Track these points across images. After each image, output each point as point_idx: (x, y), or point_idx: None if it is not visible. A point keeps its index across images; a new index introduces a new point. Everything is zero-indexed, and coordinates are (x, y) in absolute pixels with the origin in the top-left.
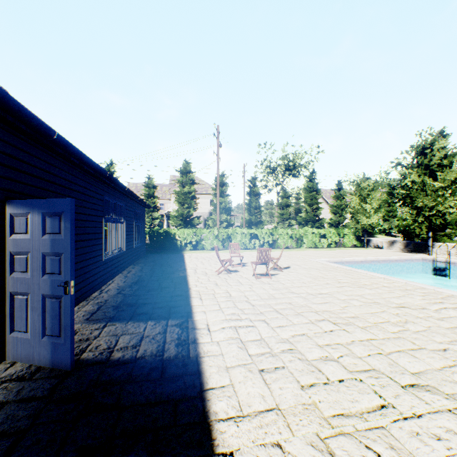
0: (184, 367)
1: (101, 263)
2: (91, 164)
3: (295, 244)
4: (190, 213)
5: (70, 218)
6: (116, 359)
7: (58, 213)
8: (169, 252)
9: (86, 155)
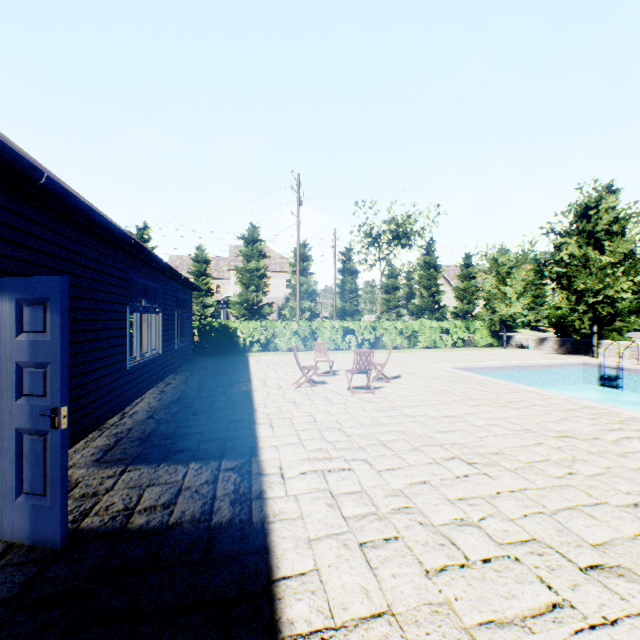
0: (243, 540)
1: (124, 373)
2: (105, 225)
3: (406, 343)
4: (258, 299)
5: (60, 307)
6: (135, 528)
7: (41, 299)
8: (228, 354)
9: (95, 211)
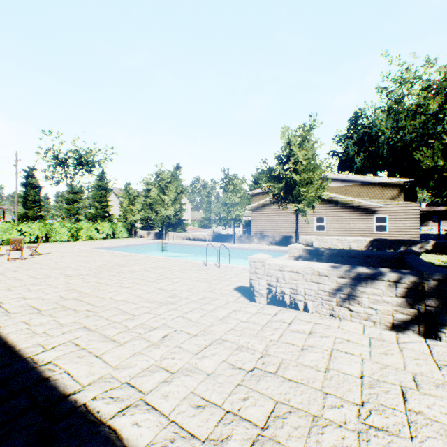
0: None
1: None
2: None
3: (72, 237)
4: None
5: None
6: None
7: None
8: None
9: None
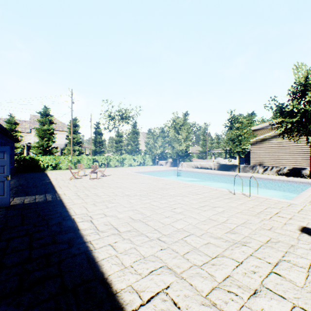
0: (56, 201)
1: None
2: None
3: (120, 164)
4: (49, 145)
5: (9, 153)
6: (27, 203)
7: (3, 151)
8: (34, 171)
9: None
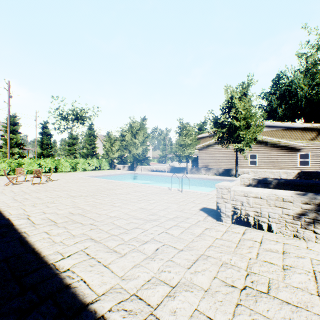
0: None
1: None
2: None
3: (72, 169)
4: None
5: None
6: None
7: None
8: None
9: None
